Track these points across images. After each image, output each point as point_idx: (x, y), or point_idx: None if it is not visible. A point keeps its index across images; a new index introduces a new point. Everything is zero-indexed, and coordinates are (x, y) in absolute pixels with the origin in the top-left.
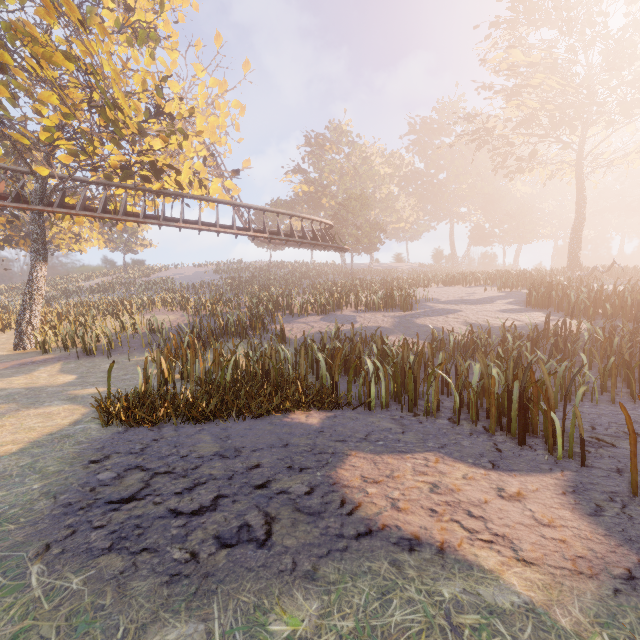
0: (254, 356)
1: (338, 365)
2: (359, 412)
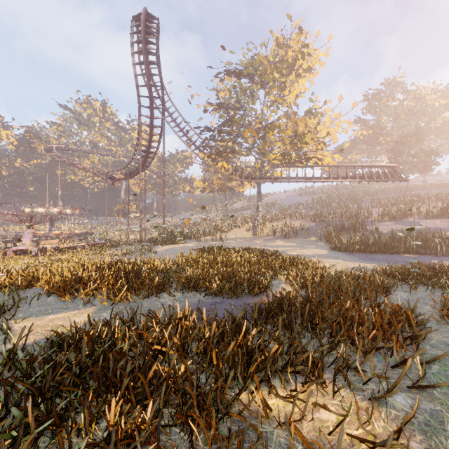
0: (373, 238)
1: (420, 240)
2: (431, 256)
